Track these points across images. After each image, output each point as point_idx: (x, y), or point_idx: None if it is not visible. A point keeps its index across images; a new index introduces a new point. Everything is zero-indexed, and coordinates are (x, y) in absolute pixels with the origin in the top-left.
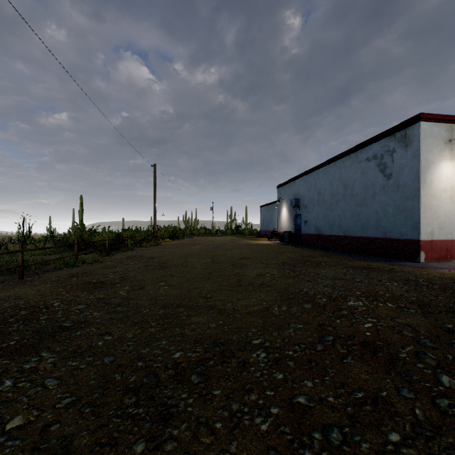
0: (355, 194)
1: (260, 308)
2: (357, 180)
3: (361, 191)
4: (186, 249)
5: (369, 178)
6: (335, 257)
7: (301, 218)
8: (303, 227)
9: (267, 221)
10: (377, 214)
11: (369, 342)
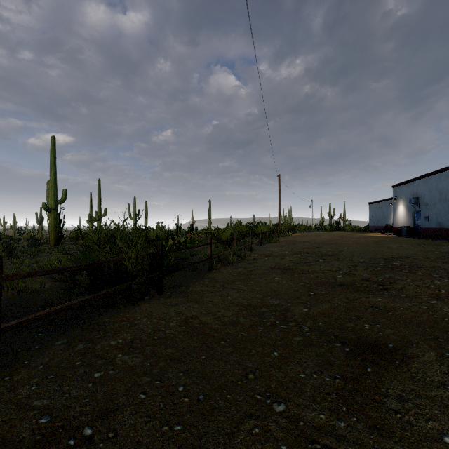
0: None
1: (411, 253)
2: None
3: None
4: (320, 238)
5: None
6: None
7: (420, 214)
8: (423, 222)
9: (378, 217)
10: None
11: None
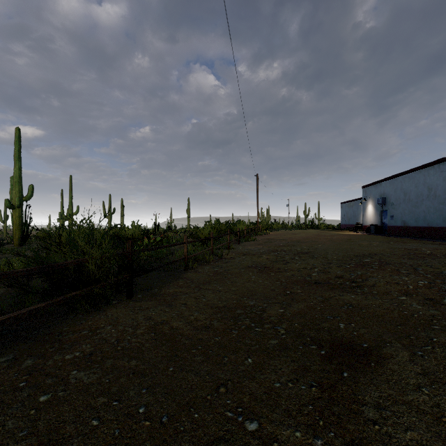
0: (438, 195)
1: (380, 250)
2: (439, 185)
3: (443, 193)
4: (297, 236)
5: None
6: (419, 241)
7: (387, 213)
8: (389, 221)
9: (349, 216)
10: None
11: (427, 253)
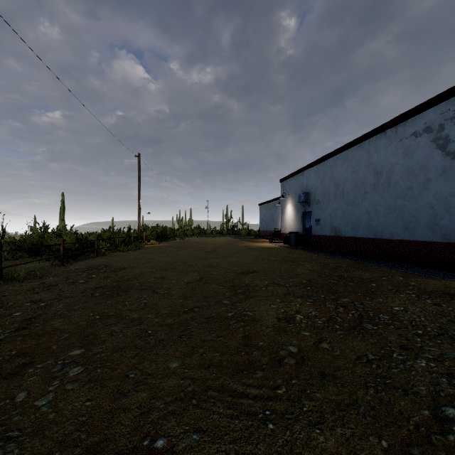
0: (394, 183)
1: None
2: (396, 164)
3: (404, 178)
4: (170, 255)
5: (417, 159)
6: (376, 270)
7: (310, 216)
8: (314, 227)
9: (267, 220)
10: (433, 208)
11: None
